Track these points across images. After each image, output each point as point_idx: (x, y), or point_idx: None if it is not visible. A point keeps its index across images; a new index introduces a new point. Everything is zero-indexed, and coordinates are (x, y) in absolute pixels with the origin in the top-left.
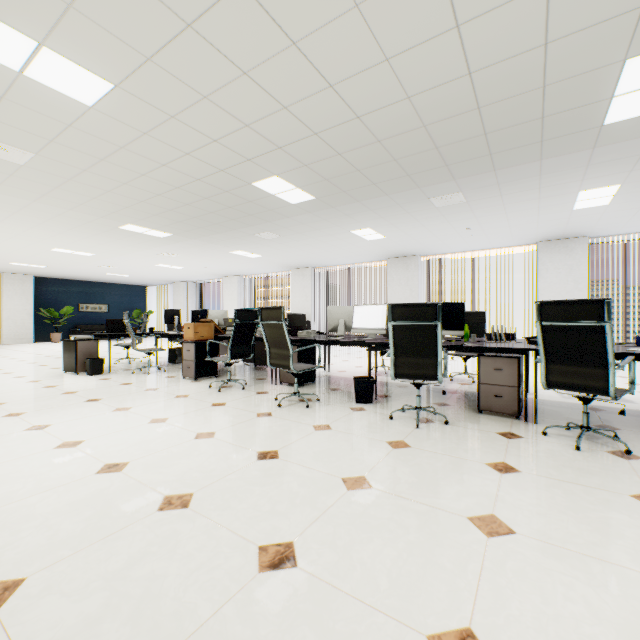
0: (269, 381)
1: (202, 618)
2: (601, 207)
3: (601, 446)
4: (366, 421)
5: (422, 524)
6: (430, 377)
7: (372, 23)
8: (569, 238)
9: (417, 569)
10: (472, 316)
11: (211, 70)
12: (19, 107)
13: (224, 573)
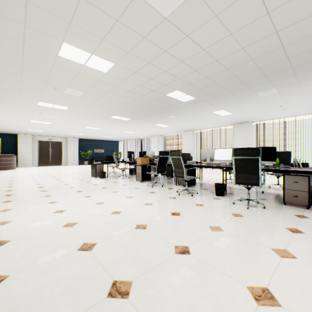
0: (173, 184)
1: (156, 264)
2: None
3: None
4: (221, 204)
5: (247, 248)
6: (254, 184)
7: (223, 21)
8: None
9: (243, 263)
10: (282, 154)
11: (151, 52)
12: (82, 76)
13: (162, 252)
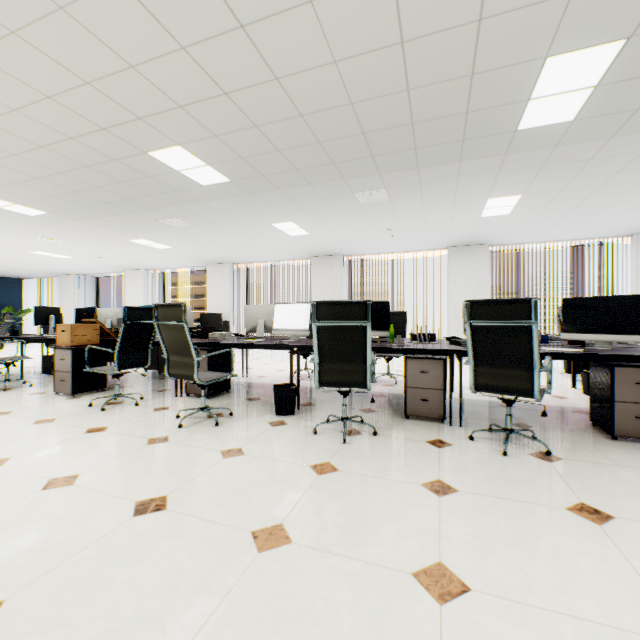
0: (173, 393)
1: None
2: (503, 216)
3: (524, 448)
4: (287, 439)
5: (358, 597)
6: (358, 384)
7: None
8: (474, 245)
9: None
10: (394, 316)
11: None
12: None
13: None
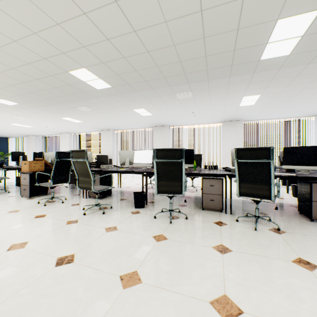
0: (82, 196)
1: None
2: (250, 106)
3: (265, 226)
4: (140, 221)
5: None
6: (178, 192)
7: None
8: (235, 120)
9: None
10: (195, 156)
11: None
12: None
13: None
